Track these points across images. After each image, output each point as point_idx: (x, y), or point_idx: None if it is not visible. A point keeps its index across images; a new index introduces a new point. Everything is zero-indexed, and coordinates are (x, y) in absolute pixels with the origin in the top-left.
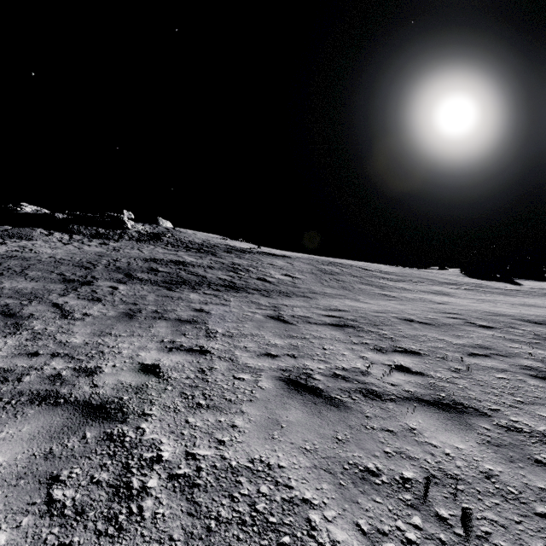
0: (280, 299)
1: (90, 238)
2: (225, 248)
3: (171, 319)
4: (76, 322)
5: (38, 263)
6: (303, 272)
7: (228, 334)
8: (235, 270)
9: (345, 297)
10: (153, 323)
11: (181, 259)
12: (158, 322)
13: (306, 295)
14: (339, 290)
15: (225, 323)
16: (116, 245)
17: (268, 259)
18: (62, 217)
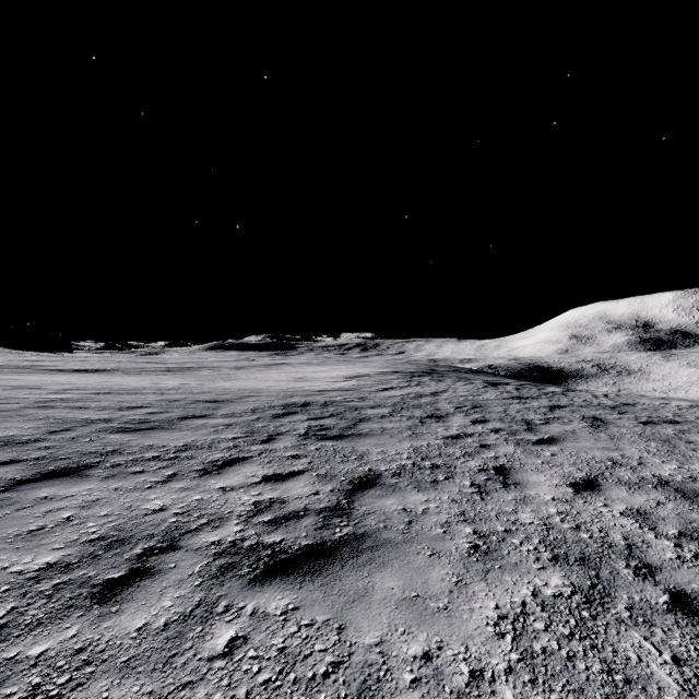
0: None
1: None
2: None
3: None
4: None
5: None
6: None
7: (2, 362)
8: None
9: None
10: None
11: None
12: None
13: None
14: None
15: None
16: None
17: None
18: None
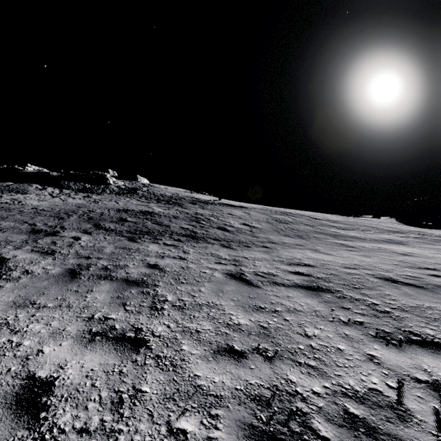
0: (240, 250)
1: (77, 192)
2: (191, 200)
3: (117, 279)
4: (6, 284)
5: (18, 213)
6: (259, 221)
7: (178, 305)
8: (197, 219)
9: (305, 247)
10: (95, 286)
11: (150, 210)
12: (100, 284)
13: (265, 245)
14: (296, 239)
15: (178, 286)
16: (97, 197)
17: (227, 210)
18: (56, 174)
